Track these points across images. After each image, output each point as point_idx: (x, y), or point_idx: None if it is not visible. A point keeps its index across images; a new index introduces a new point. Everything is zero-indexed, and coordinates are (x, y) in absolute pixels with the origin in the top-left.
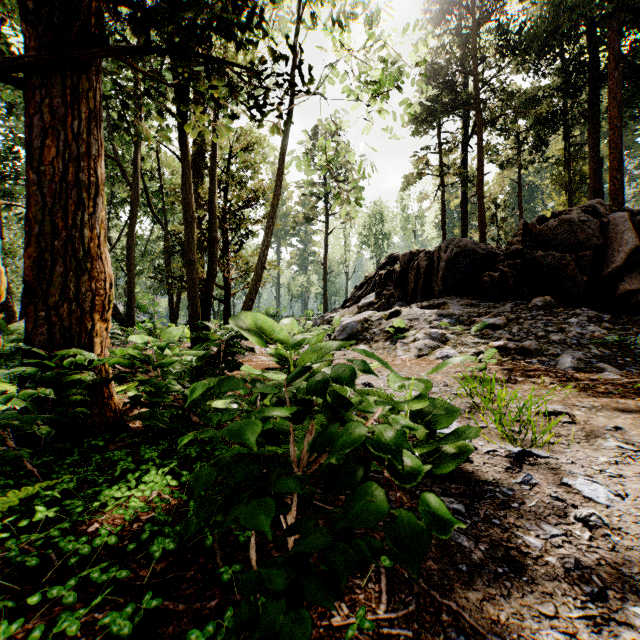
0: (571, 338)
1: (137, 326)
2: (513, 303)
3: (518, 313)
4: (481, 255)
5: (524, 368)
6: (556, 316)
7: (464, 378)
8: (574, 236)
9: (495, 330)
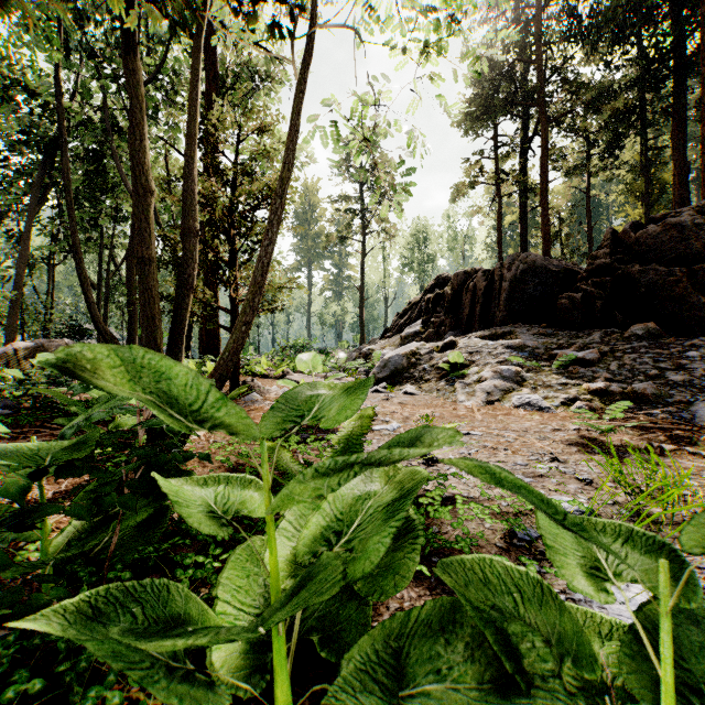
0: (698, 378)
1: None
2: (602, 332)
3: (612, 344)
4: (554, 273)
5: (656, 425)
6: (666, 348)
7: (572, 442)
8: (684, 245)
9: (585, 367)
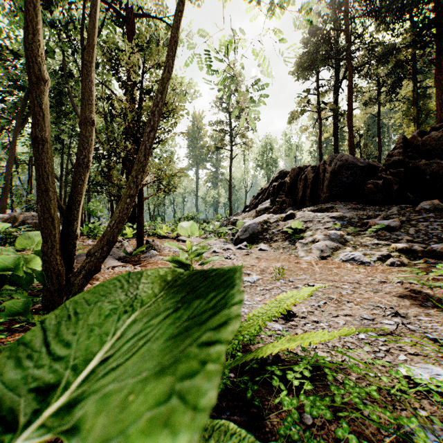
0: None
1: (85, 226)
2: (398, 207)
3: (407, 215)
4: (360, 167)
5: None
6: None
7: (402, 295)
8: None
9: (390, 231)
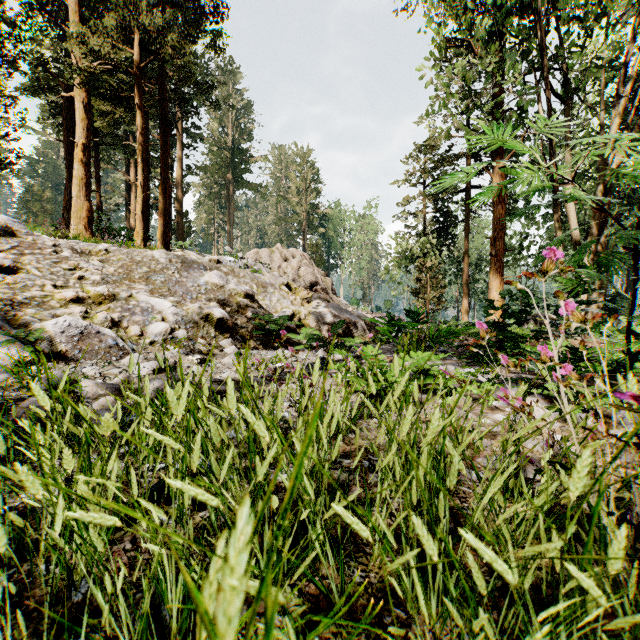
0: None
1: None
2: None
3: None
4: None
5: None
6: None
7: None
8: None
9: None
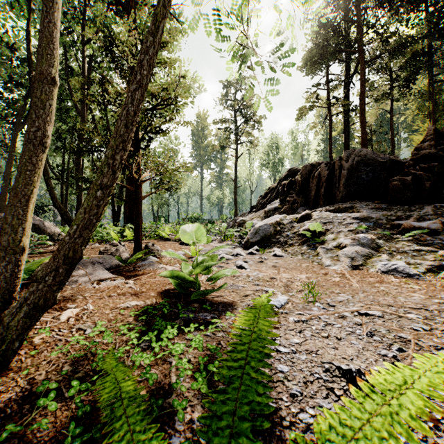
0: None
1: None
2: (430, 206)
3: None
4: (381, 163)
5: None
6: None
7: None
8: None
9: (429, 235)
